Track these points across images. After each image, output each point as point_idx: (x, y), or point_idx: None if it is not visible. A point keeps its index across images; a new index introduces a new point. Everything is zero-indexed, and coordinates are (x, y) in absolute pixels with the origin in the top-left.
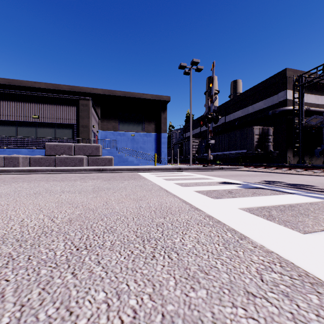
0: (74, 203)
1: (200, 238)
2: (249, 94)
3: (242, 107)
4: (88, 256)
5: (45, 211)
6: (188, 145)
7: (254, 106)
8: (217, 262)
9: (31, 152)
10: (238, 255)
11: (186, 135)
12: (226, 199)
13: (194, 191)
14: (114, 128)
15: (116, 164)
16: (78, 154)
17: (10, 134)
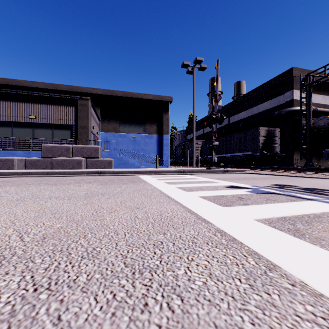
0: (57, 212)
1: (213, 267)
2: (254, 94)
3: (247, 107)
4: (46, 305)
5: (18, 223)
6: (190, 147)
7: (259, 107)
8: (244, 318)
9: (27, 154)
10: (272, 302)
11: (189, 137)
12: (237, 207)
13: (199, 197)
14: (114, 129)
15: (116, 166)
16: (76, 156)
17: (5, 136)
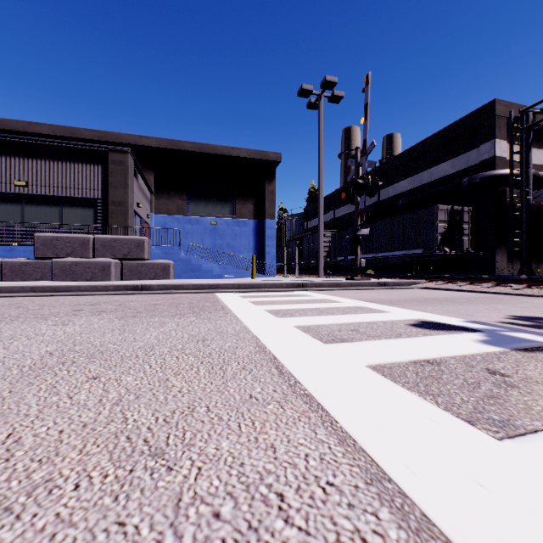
0: None
1: None
2: (423, 149)
3: (411, 173)
4: None
5: None
6: (312, 241)
7: (433, 171)
8: None
9: (7, 252)
10: None
11: (309, 225)
12: None
13: (372, 370)
14: (179, 210)
15: (178, 275)
16: (102, 256)
17: None
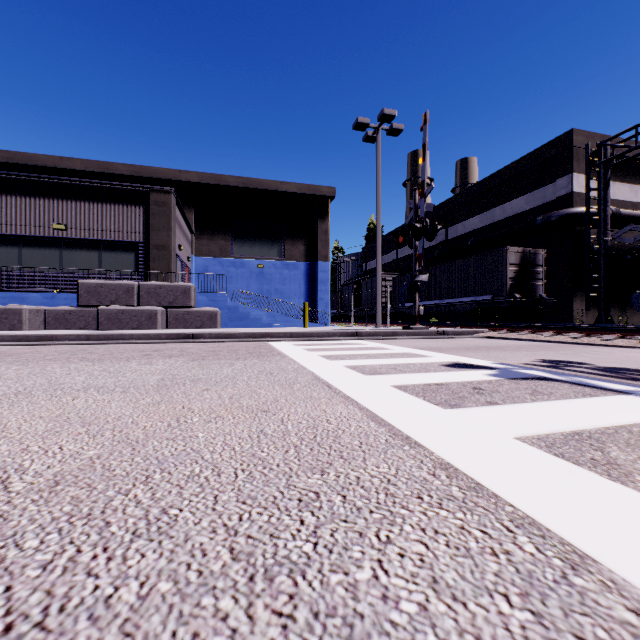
0: (96, 421)
1: (439, 562)
2: (495, 183)
3: (482, 208)
4: None
5: (6, 448)
6: (371, 285)
7: (507, 207)
8: None
9: (48, 300)
10: None
11: (368, 266)
12: (473, 408)
13: (393, 387)
14: (222, 251)
15: (225, 324)
16: (147, 304)
17: (7, 263)
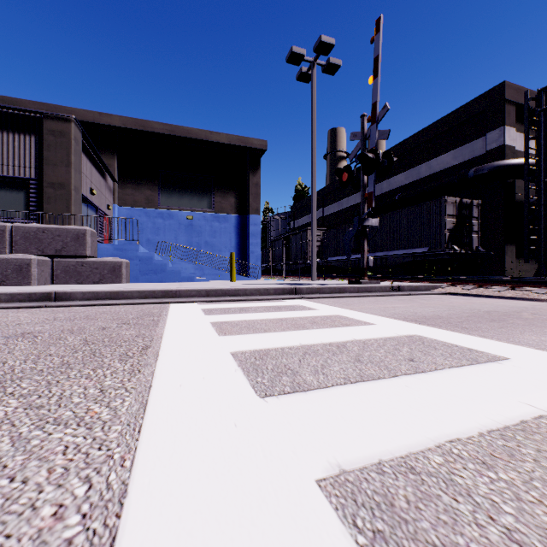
0: None
1: None
2: (422, 140)
3: (407, 166)
4: None
5: None
6: (300, 240)
7: (433, 163)
8: None
9: None
10: None
11: (296, 224)
12: None
13: None
14: (148, 201)
15: (135, 277)
16: (24, 252)
17: None
